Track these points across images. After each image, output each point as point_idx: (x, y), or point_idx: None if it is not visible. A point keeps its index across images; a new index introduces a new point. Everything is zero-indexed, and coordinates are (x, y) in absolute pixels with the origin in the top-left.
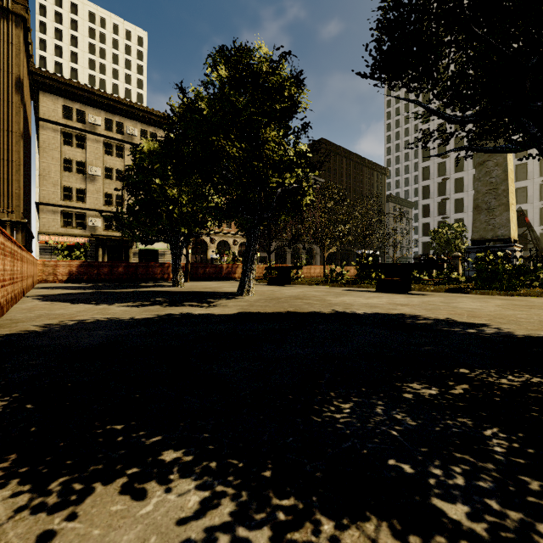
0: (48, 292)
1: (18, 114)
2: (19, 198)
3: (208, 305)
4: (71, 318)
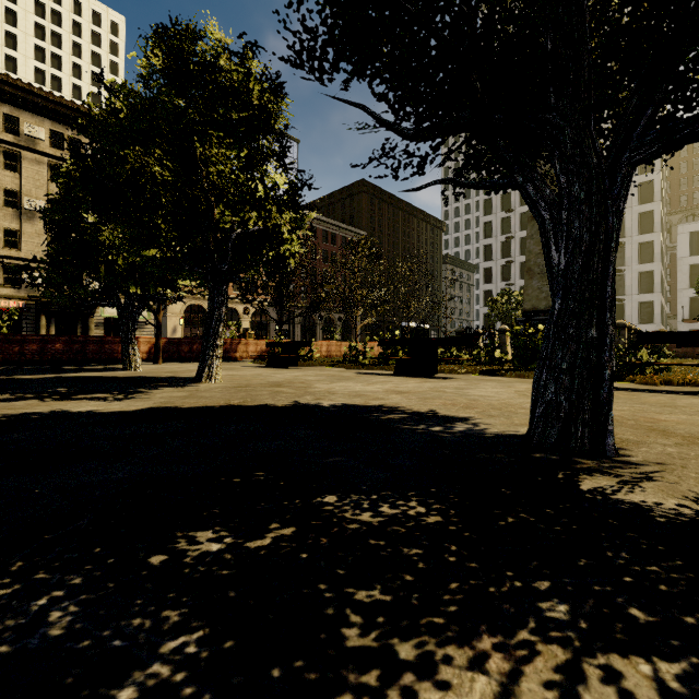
0: None
1: None
2: None
3: (123, 397)
4: None
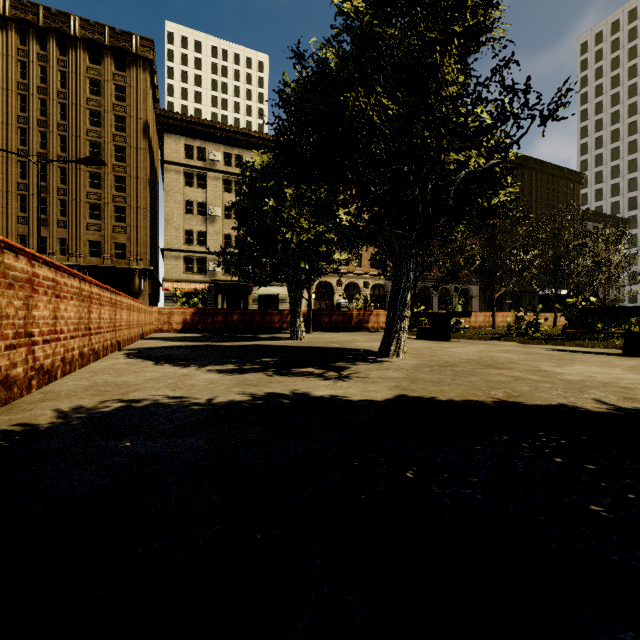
0: (151, 344)
1: (145, 160)
2: (147, 245)
3: (337, 374)
4: (124, 395)
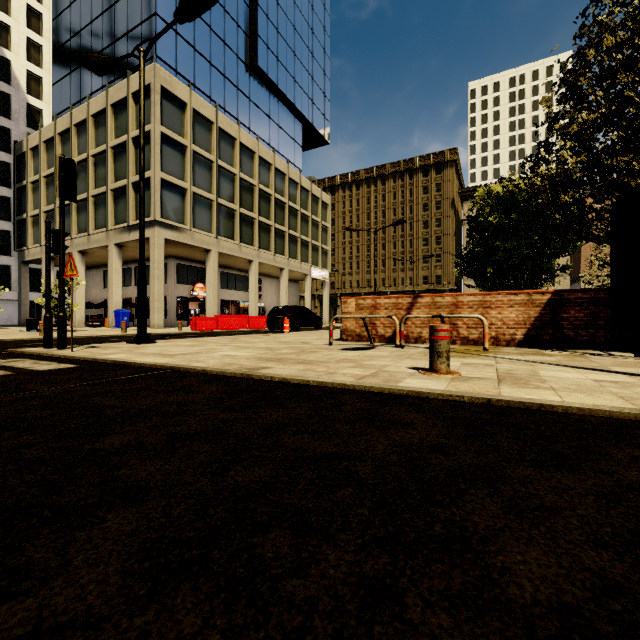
0: None
1: (452, 222)
2: (453, 274)
3: None
4: None
